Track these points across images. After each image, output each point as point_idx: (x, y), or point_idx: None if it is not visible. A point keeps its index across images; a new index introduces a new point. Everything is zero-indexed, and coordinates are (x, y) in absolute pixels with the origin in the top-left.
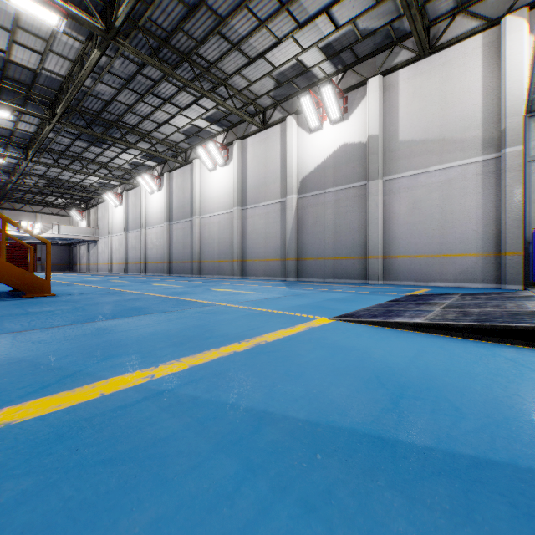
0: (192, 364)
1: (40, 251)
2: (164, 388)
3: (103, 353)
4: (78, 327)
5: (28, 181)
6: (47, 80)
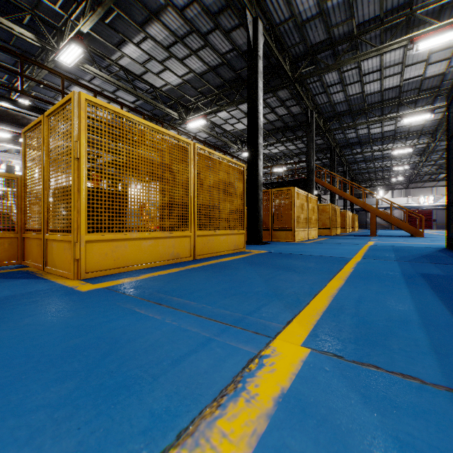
0: (434, 244)
1: (434, 214)
2: (425, 244)
3: (421, 242)
4: (421, 241)
5: (423, 170)
6: (429, 124)
